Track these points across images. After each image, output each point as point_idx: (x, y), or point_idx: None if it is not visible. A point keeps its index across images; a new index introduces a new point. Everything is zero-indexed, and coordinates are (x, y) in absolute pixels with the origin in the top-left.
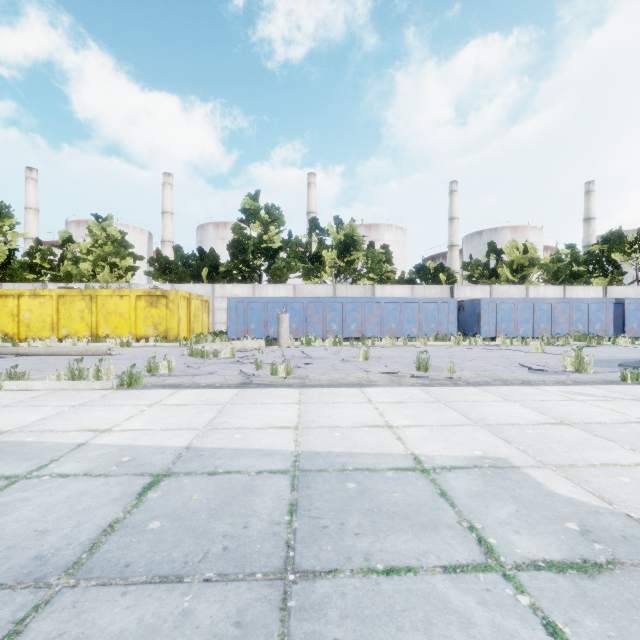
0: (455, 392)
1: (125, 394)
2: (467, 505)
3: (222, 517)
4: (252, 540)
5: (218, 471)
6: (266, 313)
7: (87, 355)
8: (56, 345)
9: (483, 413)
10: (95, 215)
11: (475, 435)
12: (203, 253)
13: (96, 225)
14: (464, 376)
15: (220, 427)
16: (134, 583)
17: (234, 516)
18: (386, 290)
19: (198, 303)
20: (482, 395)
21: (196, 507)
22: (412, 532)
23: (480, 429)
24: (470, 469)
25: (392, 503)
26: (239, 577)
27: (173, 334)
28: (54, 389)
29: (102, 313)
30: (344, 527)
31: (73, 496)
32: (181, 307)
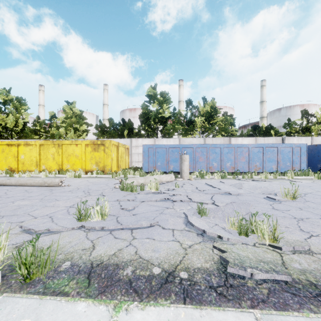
0: None
1: None
2: None
3: None
4: None
5: None
6: (168, 155)
7: (44, 186)
8: (36, 176)
9: None
10: (66, 101)
11: None
12: (124, 122)
13: (67, 107)
14: None
15: None
16: None
17: None
18: (238, 141)
19: (123, 149)
20: None
21: None
22: None
23: None
24: None
25: None
26: None
27: (108, 169)
28: None
29: (65, 155)
30: None
31: None
32: (113, 151)
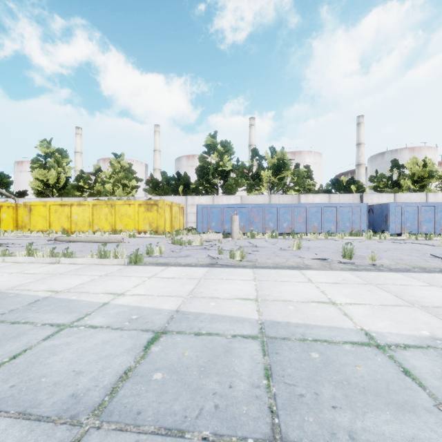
0: (381, 276)
1: (133, 269)
2: (437, 387)
3: (210, 375)
4: (238, 401)
5: (201, 332)
6: (222, 215)
7: (109, 242)
8: (91, 236)
9: (415, 296)
10: (114, 153)
11: (416, 316)
12: (179, 175)
13: (114, 160)
14: (384, 263)
15: (199, 296)
16: (144, 432)
17: (219, 375)
18: (309, 198)
19: (177, 209)
20: (407, 280)
21: (188, 363)
22: (389, 412)
23: (418, 310)
24: (425, 349)
25: (359, 377)
26: (233, 440)
27: (161, 229)
28: (89, 264)
29: (118, 215)
30: (319, 398)
31: (99, 344)
32: (166, 211)
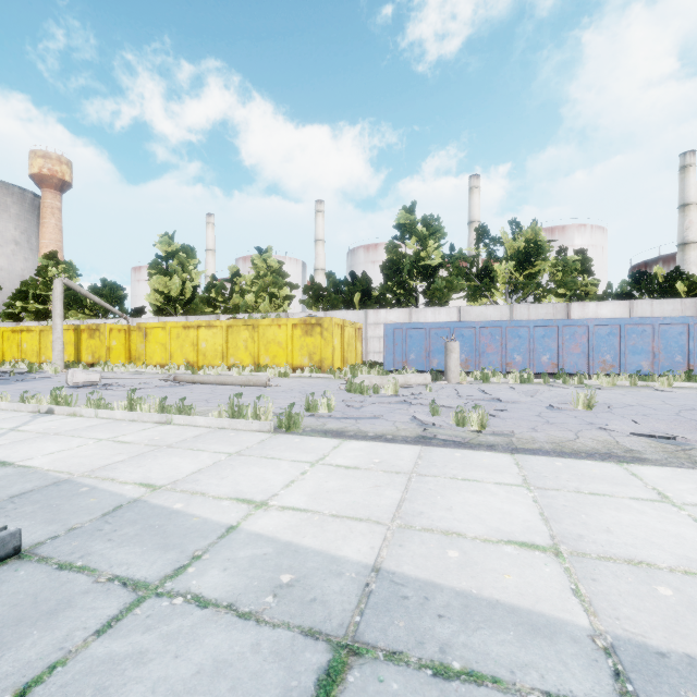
0: None
1: (283, 441)
2: None
3: None
4: None
5: (450, 665)
6: (428, 341)
7: (249, 385)
8: (225, 373)
9: None
10: (257, 248)
11: None
12: (355, 277)
13: (258, 257)
14: None
15: (416, 525)
16: None
17: None
18: (587, 309)
19: (351, 331)
20: None
21: None
22: None
23: None
24: None
25: None
26: None
27: (327, 364)
28: (215, 427)
29: (263, 342)
30: None
31: (205, 672)
32: (335, 335)
